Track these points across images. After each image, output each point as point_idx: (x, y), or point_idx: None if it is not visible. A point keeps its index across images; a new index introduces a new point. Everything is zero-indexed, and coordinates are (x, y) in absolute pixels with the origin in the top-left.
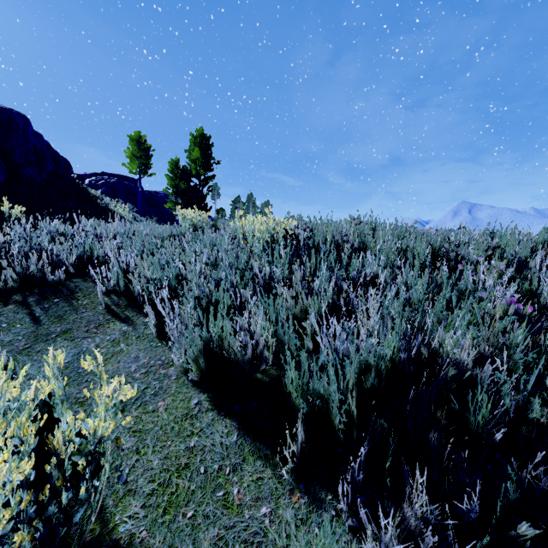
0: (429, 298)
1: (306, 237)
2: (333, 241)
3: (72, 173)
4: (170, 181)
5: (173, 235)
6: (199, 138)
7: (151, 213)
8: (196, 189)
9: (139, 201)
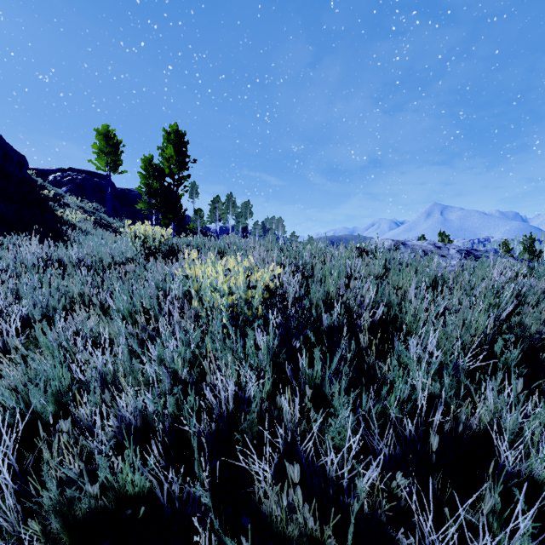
0: None
1: (299, 297)
2: (342, 307)
3: (27, 169)
4: (143, 180)
5: (115, 263)
6: (172, 134)
7: (123, 212)
8: (170, 189)
9: (107, 201)
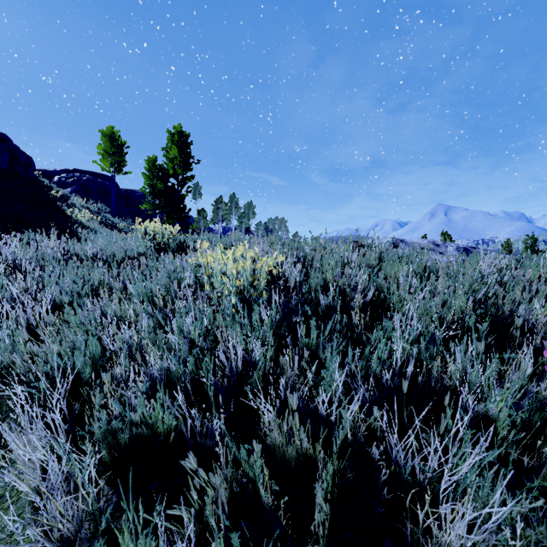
0: (520, 429)
1: (299, 282)
2: (338, 290)
3: (34, 170)
4: (147, 180)
5: (127, 257)
6: (176, 135)
7: (127, 213)
8: (174, 190)
9: (112, 201)
